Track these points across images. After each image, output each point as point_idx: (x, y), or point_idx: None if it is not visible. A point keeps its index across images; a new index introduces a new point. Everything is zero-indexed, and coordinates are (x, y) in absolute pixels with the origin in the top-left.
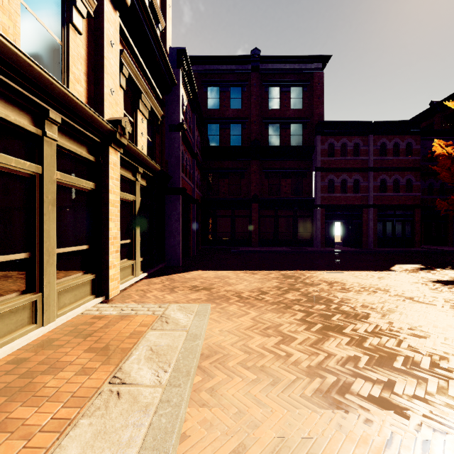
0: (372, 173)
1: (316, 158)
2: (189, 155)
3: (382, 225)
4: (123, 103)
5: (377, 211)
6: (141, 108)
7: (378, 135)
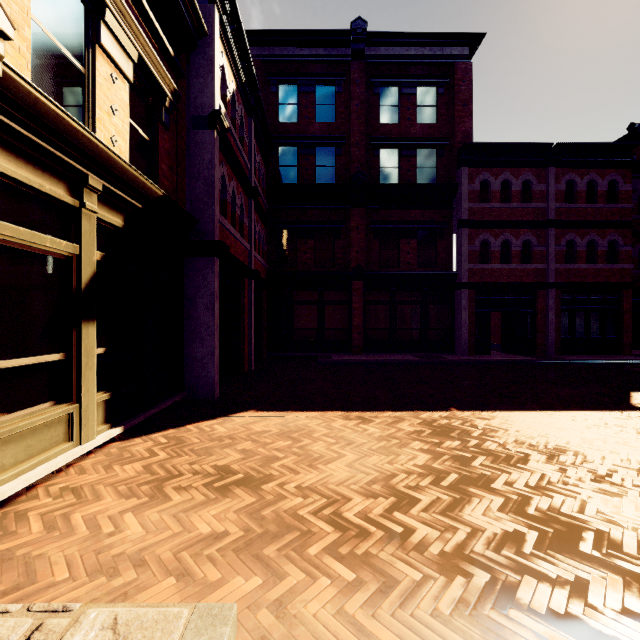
0: (553, 230)
1: (461, 205)
2: (239, 189)
3: (569, 317)
4: (42, 6)
5: (561, 294)
6: (107, 44)
7: (562, 168)
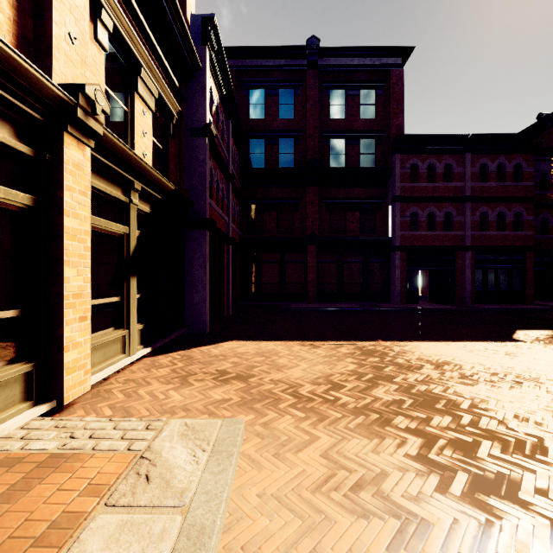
0: (469, 204)
1: (394, 184)
2: (221, 176)
3: (482, 274)
4: (107, 76)
5: (476, 255)
6: (141, 91)
7: (477, 154)
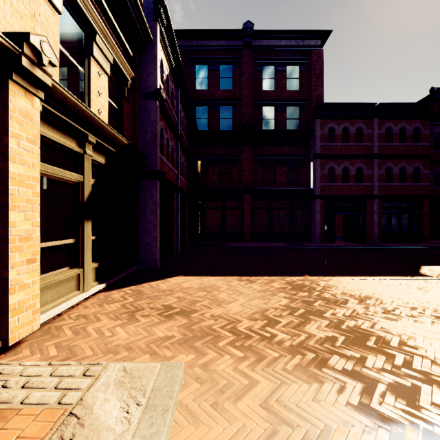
0: (377, 160)
1: (315, 144)
2: (171, 136)
3: (387, 218)
4: (63, 38)
5: (382, 203)
6: (96, 55)
7: (383, 119)
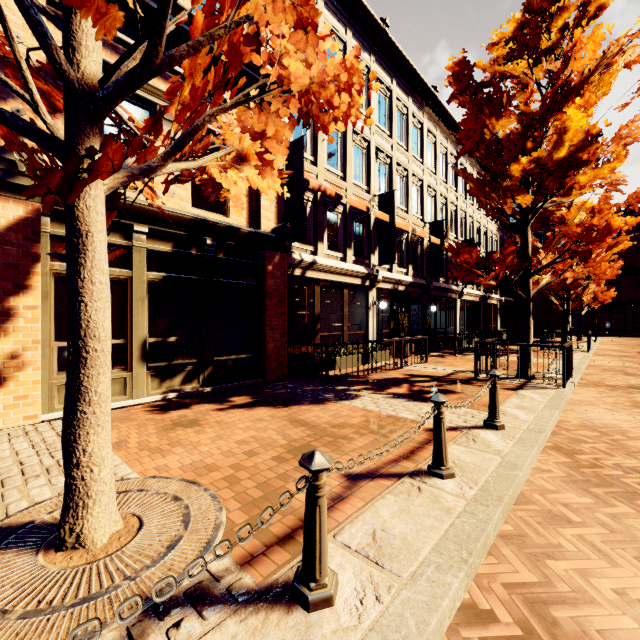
0: None
1: None
2: None
3: None
4: None
5: None
6: None
7: None
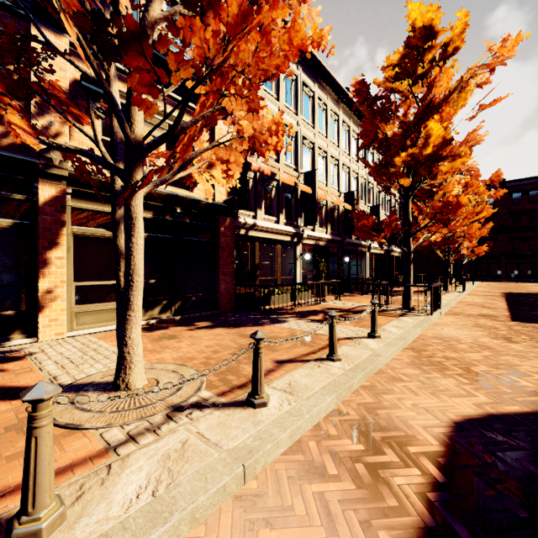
0: None
1: None
2: None
3: None
4: None
5: None
6: None
7: None
